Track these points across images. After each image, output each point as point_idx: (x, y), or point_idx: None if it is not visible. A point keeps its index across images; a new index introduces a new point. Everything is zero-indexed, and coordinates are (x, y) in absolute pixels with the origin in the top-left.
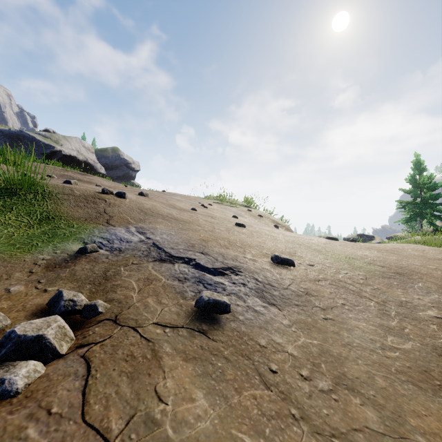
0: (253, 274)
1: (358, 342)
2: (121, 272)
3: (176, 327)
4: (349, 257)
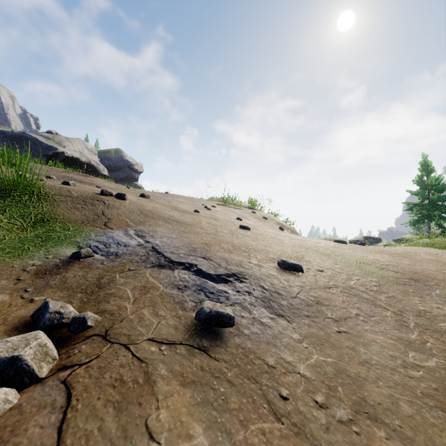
0: (258, 281)
1: (377, 359)
2: (116, 279)
3: (173, 344)
4: (359, 261)
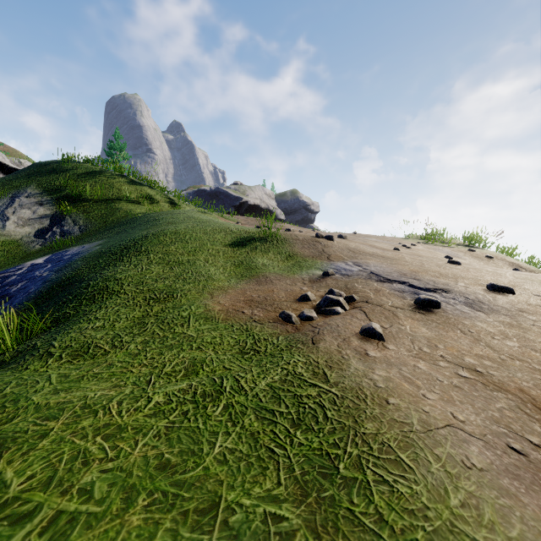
0: (463, 294)
1: None
2: (356, 286)
3: (403, 309)
4: None
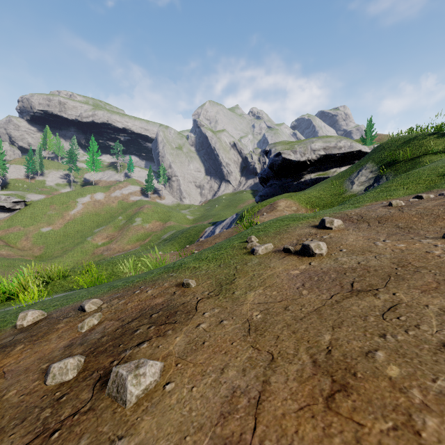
0: None
1: None
2: None
3: None
4: None
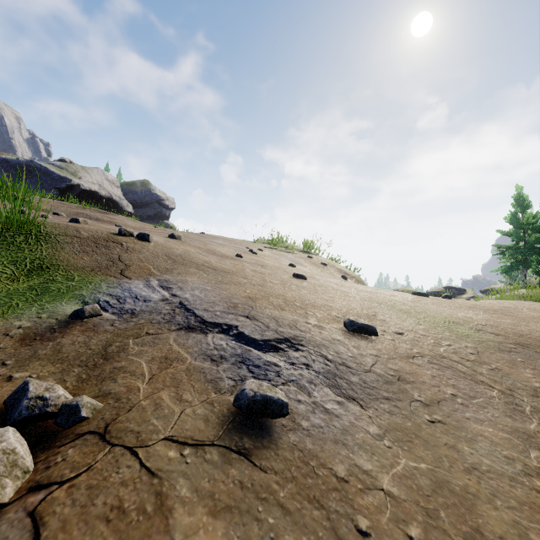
0: (319, 349)
1: (488, 463)
2: (128, 347)
3: (201, 445)
4: (448, 320)
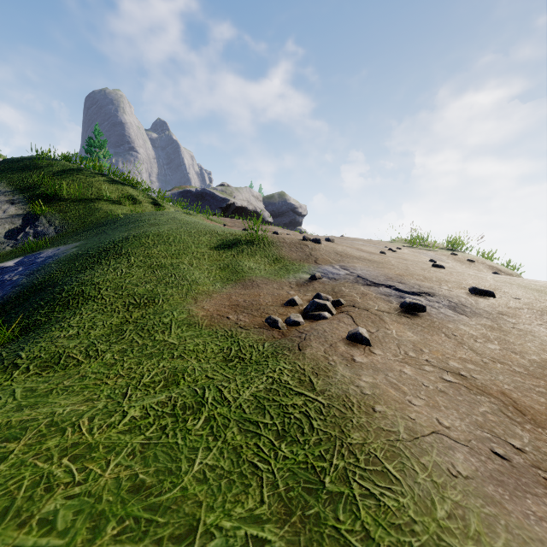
0: (447, 298)
1: (540, 341)
2: (343, 290)
3: (389, 313)
4: None
